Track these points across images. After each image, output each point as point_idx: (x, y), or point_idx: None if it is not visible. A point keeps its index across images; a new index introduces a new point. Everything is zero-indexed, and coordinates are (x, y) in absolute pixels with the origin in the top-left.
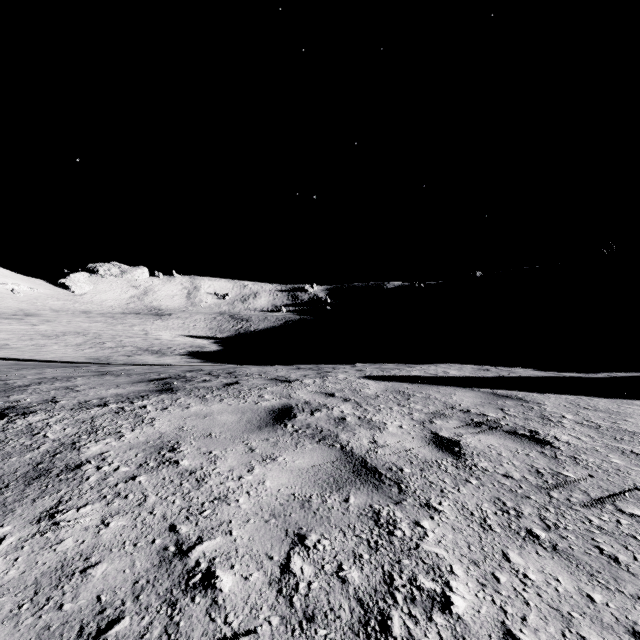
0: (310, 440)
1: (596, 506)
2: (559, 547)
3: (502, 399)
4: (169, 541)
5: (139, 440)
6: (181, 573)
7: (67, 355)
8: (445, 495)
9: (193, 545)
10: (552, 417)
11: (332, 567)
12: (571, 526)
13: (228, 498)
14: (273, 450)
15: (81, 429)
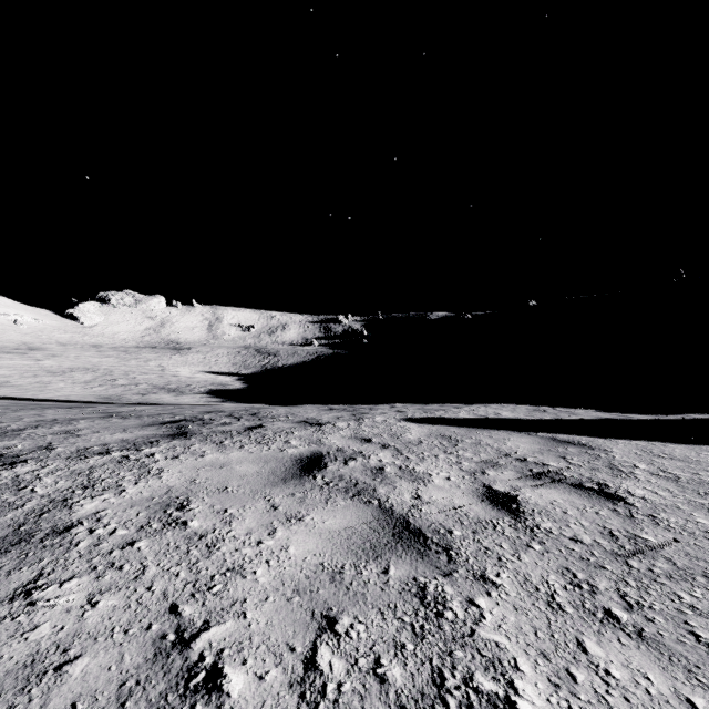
0: (343, 495)
1: (685, 578)
2: (646, 633)
3: (563, 445)
4: (168, 627)
5: (143, 496)
6: (180, 671)
7: (74, 394)
8: (503, 564)
9: (198, 632)
10: (622, 467)
11: (368, 661)
12: (658, 605)
13: (244, 569)
14: (299, 508)
15: (76, 482)
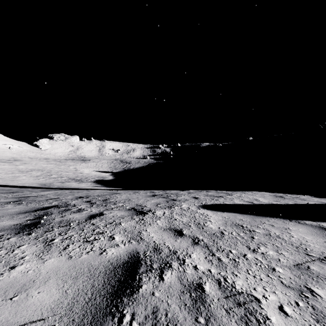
0: None
1: None
2: None
3: None
4: None
5: None
6: None
7: (28, 182)
8: None
9: None
10: None
11: None
12: None
13: None
14: None
15: None
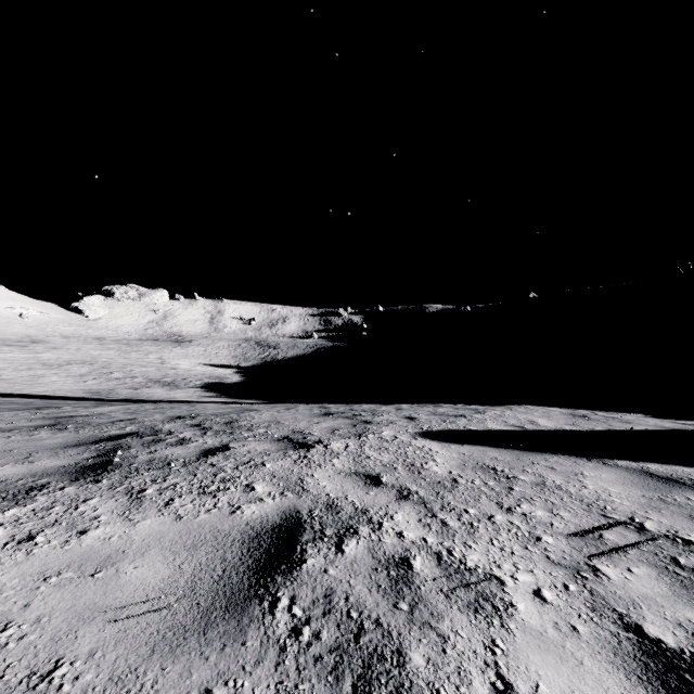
0: (328, 692)
1: None
2: None
3: (675, 489)
4: None
5: None
6: None
7: (63, 388)
8: None
9: None
10: None
11: None
12: None
13: None
14: None
15: None
